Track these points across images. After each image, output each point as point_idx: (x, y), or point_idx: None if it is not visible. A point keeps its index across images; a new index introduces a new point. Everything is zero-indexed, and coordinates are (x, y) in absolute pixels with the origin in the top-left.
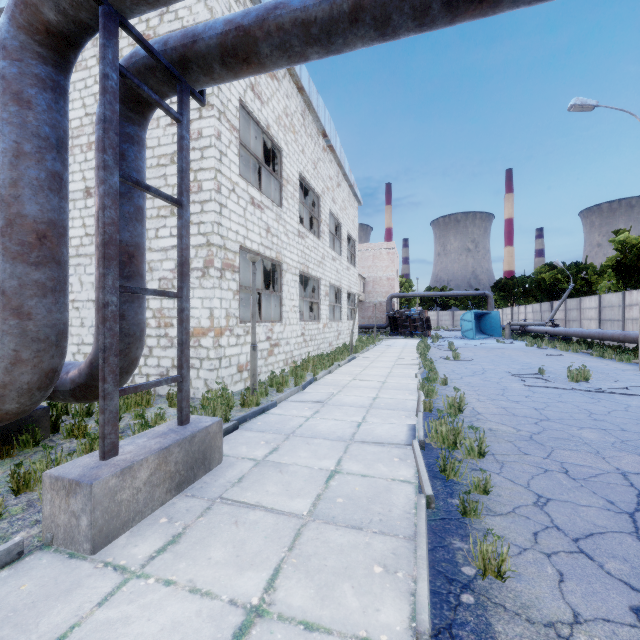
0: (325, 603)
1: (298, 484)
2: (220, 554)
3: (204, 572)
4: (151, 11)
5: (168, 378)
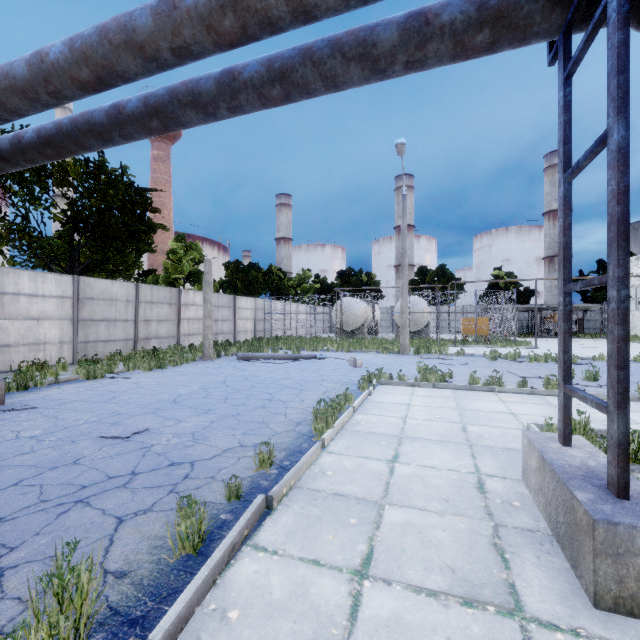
0: (360, 462)
1: (410, 542)
2: (436, 480)
3: (436, 473)
4: (538, 17)
5: (594, 399)
